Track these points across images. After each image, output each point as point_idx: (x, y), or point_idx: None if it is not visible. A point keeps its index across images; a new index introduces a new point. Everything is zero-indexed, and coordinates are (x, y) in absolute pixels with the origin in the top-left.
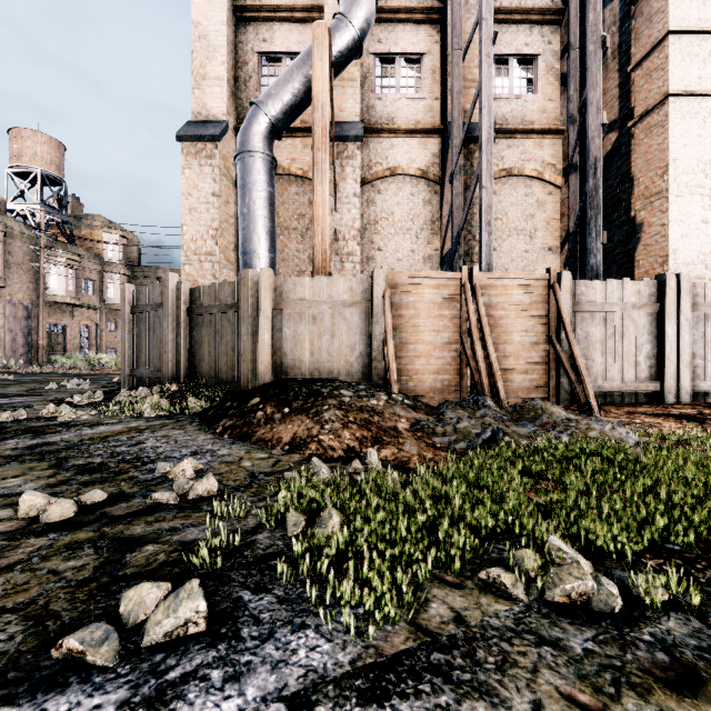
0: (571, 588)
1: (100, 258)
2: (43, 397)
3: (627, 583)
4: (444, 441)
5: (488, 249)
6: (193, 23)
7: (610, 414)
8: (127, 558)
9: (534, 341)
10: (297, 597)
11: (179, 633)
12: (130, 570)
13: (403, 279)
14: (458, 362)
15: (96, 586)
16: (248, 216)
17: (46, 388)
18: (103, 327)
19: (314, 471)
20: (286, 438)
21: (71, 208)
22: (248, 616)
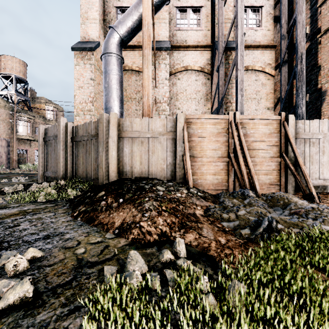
0: None
1: (43, 117)
2: None
3: None
4: (230, 225)
5: (241, 104)
6: None
7: (324, 201)
8: None
9: (272, 156)
10: None
11: None
12: None
13: (194, 119)
14: (227, 168)
15: None
16: (108, 88)
17: (1, 181)
18: None
19: (131, 266)
20: (117, 223)
21: (30, 94)
22: None
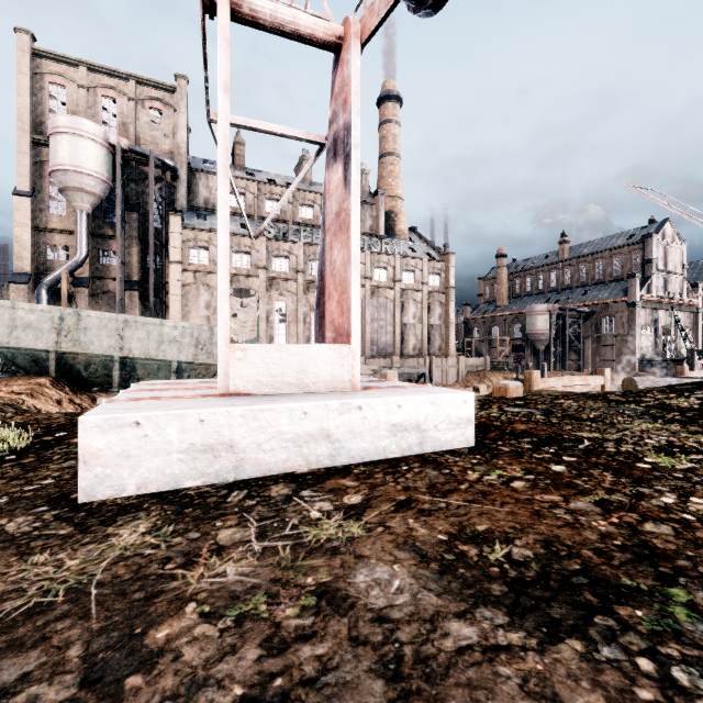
0: None
1: None
2: None
3: None
4: None
5: None
6: (15, 236)
7: None
8: None
9: None
10: None
11: None
12: None
13: None
14: None
15: None
16: None
17: None
18: None
19: None
20: None
21: None
22: None
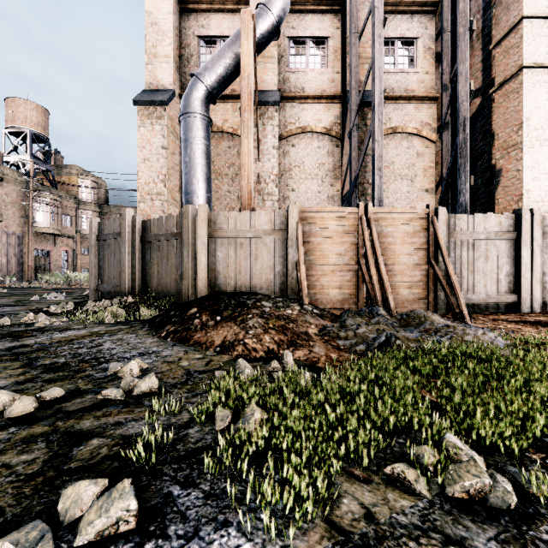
0: (470, 485)
1: (76, 198)
2: (27, 307)
3: (518, 479)
4: (347, 344)
5: (379, 189)
6: (147, 13)
7: (478, 321)
8: (73, 452)
9: (417, 262)
10: (221, 492)
11: (110, 532)
12: (74, 464)
13: (312, 213)
14: (356, 279)
15: (41, 480)
16: (189, 163)
17: (30, 299)
18: (79, 252)
19: (240, 370)
20: (217, 341)
21: (54, 159)
22: (176, 512)
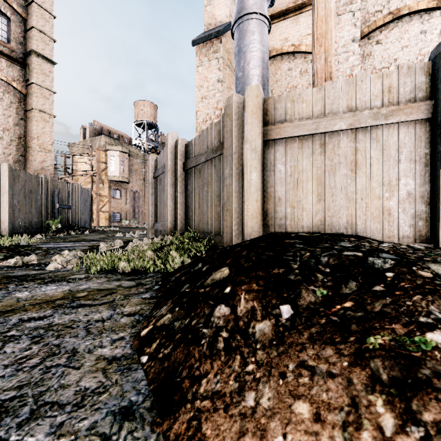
0: None
1: None
2: (97, 242)
3: None
4: None
5: None
6: None
7: None
8: None
9: None
10: None
11: None
12: None
13: None
14: None
15: None
16: (242, 78)
17: (115, 236)
18: None
19: None
20: None
21: (160, 139)
22: None
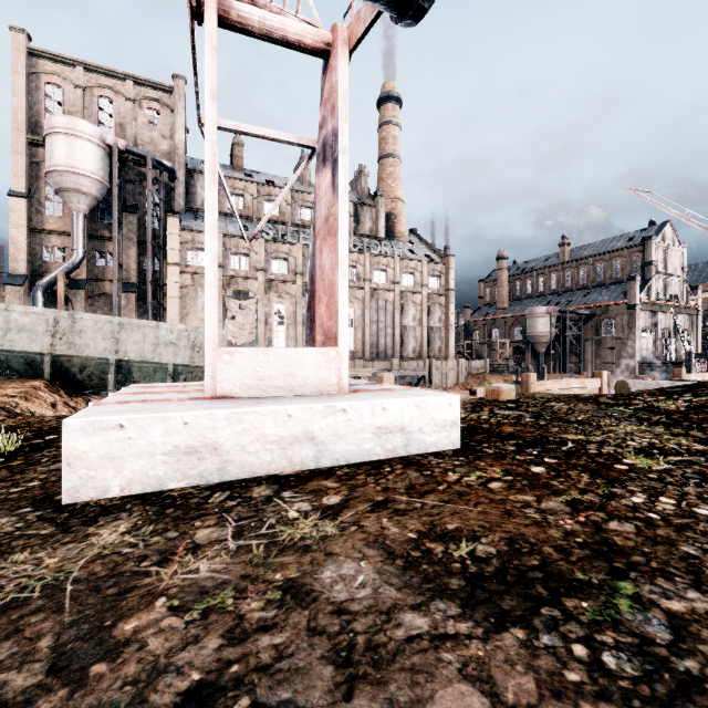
0: None
1: None
2: None
3: None
4: None
5: None
6: (11, 238)
7: None
8: None
9: None
10: None
11: None
12: None
13: None
14: None
15: None
16: None
17: None
18: None
19: None
20: None
21: None
22: None
